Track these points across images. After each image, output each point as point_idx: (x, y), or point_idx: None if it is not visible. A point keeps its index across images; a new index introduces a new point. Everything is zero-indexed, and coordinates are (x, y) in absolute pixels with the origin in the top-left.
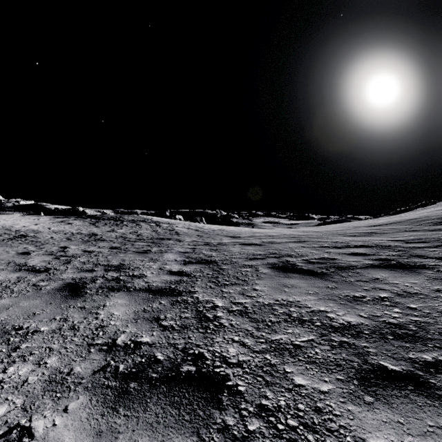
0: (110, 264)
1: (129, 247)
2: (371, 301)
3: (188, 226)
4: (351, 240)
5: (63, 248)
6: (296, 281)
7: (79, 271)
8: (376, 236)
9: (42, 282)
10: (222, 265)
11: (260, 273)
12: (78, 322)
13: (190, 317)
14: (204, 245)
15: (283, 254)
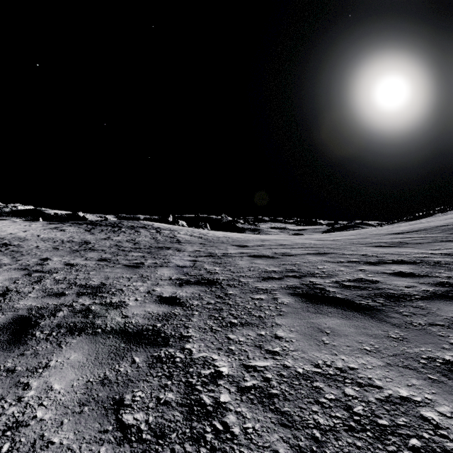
0: (89, 283)
1: (120, 259)
2: None
3: (191, 232)
4: (383, 253)
5: (42, 261)
6: (336, 321)
7: (44, 296)
8: (410, 247)
9: None
10: (227, 288)
11: (280, 303)
12: None
13: (174, 402)
14: (206, 256)
15: (304, 272)
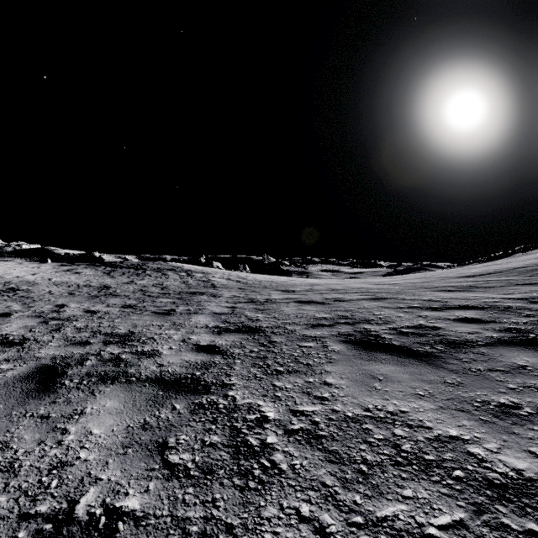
0: (115, 332)
1: (148, 305)
2: (536, 417)
3: (228, 276)
4: (448, 298)
5: (58, 307)
6: (390, 368)
7: (67, 344)
8: (481, 291)
9: (5, 363)
10: (272, 336)
11: (330, 351)
12: (24, 453)
13: (220, 444)
14: (247, 303)
15: (358, 319)
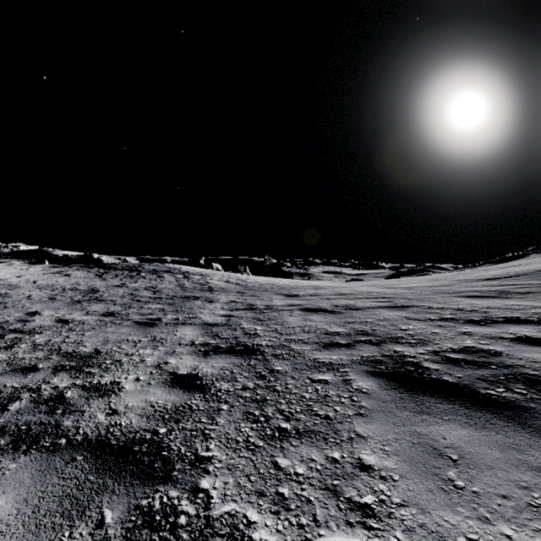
0: (77, 351)
1: (132, 313)
2: None
3: (227, 278)
4: (485, 306)
5: (28, 316)
6: (460, 433)
7: (6, 371)
8: (519, 298)
9: None
10: (273, 361)
11: (356, 391)
12: None
13: None
14: (244, 310)
15: (382, 335)
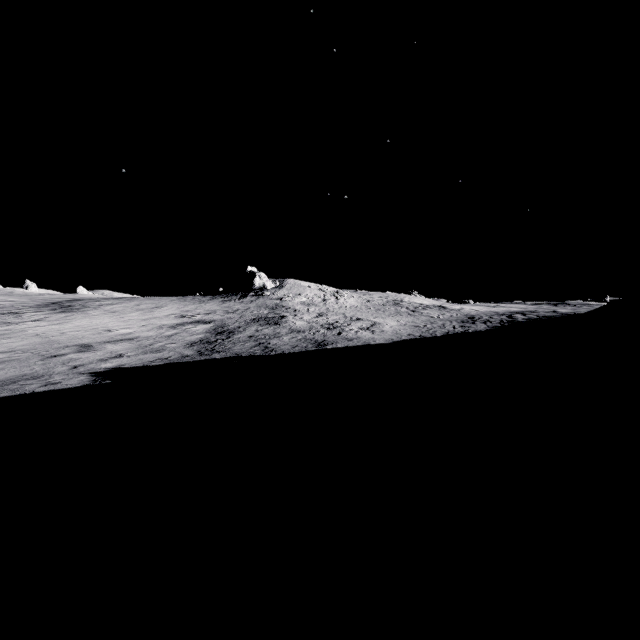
0: None
1: None
2: None
3: None
4: None
5: None
6: None
7: None
8: None
9: None
10: None
11: None
12: None
13: None
14: None
15: None
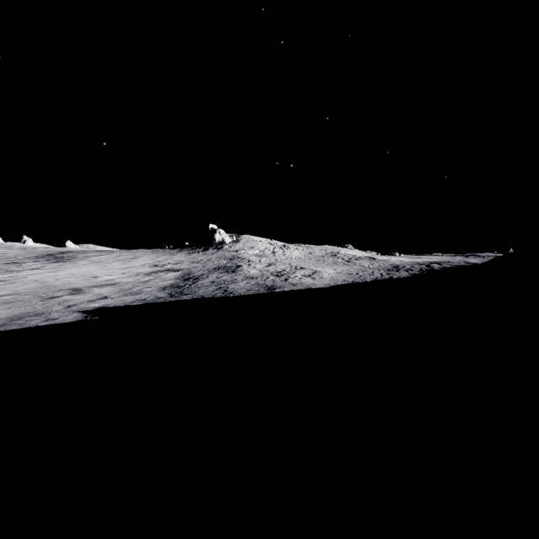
0: None
1: None
2: None
3: None
4: None
5: None
6: None
7: None
8: None
9: None
10: None
11: None
12: None
13: None
14: None
15: None
